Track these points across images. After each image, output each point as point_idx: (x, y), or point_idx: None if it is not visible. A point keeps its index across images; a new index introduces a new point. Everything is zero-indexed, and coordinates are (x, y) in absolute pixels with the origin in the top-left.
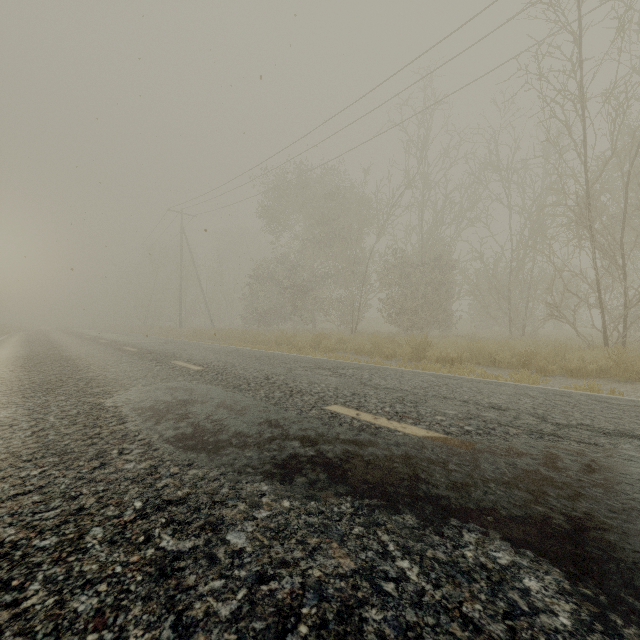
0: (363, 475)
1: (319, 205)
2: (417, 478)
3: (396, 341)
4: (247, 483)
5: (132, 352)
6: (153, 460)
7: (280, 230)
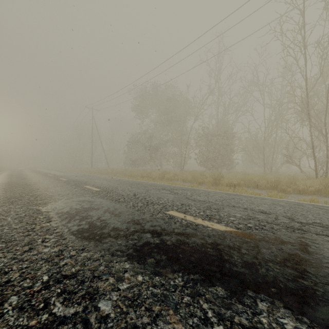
0: (189, 257)
1: (164, 104)
2: (223, 259)
3: (204, 175)
4: (116, 262)
5: (64, 181)
6: (61, 246)
7: (143, 117)
